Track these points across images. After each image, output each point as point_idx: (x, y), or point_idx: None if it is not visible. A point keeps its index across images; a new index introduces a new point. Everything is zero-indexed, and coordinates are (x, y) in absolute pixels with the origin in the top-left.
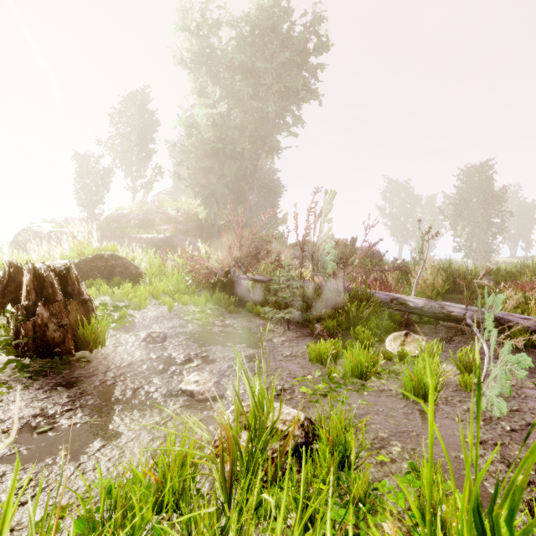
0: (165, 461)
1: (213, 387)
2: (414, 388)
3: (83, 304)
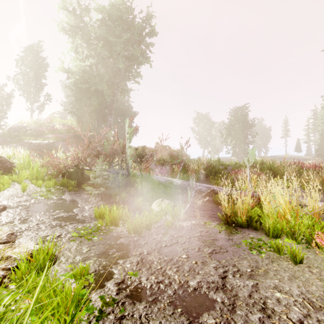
0: None
1: (6, 237)
2: (133, 229)
3: None
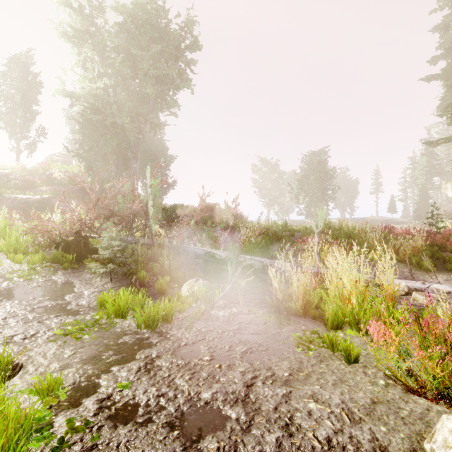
0: None
1: None
2: (144, 321)
3: None
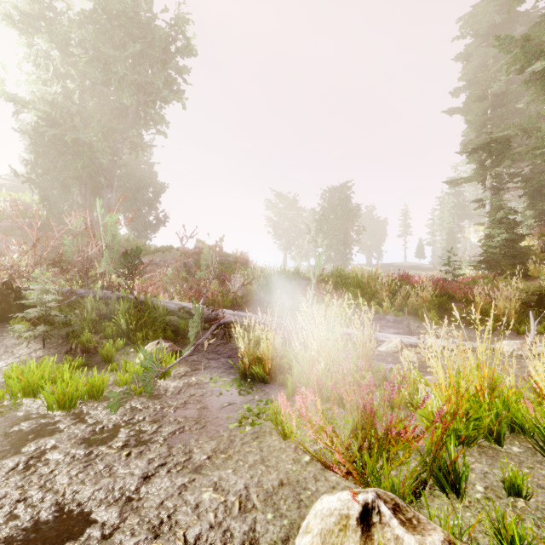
0: None
1: None
2: (57, 401)
3: None
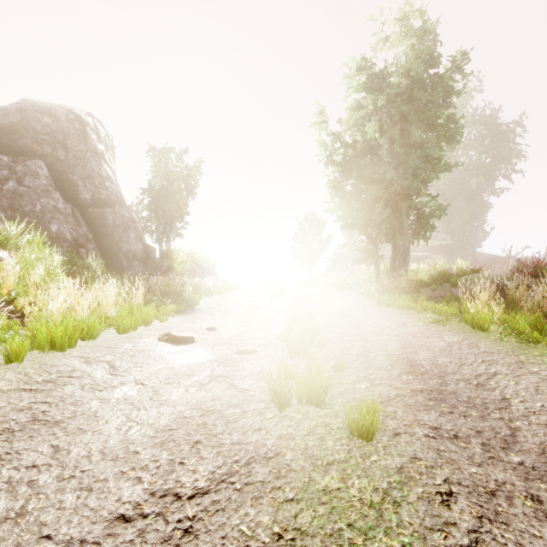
0: None
1: None
2: None
3: None
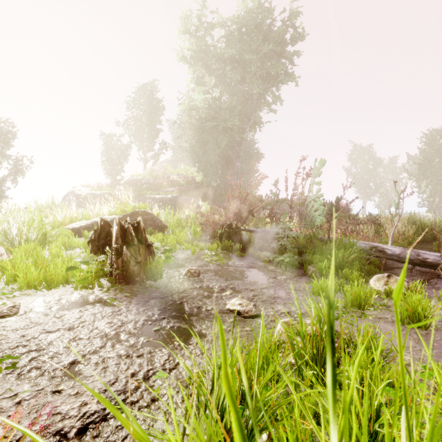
0: (262, 347)
1: (253, 308)
2: (409, 316)
3: (148, 247)
